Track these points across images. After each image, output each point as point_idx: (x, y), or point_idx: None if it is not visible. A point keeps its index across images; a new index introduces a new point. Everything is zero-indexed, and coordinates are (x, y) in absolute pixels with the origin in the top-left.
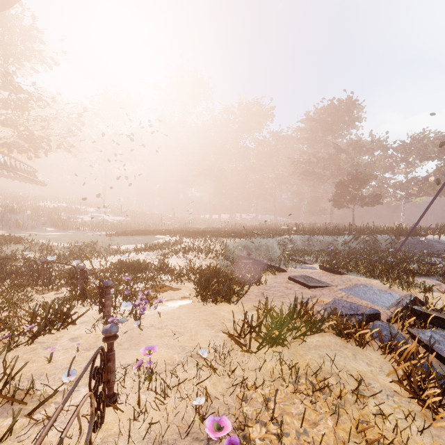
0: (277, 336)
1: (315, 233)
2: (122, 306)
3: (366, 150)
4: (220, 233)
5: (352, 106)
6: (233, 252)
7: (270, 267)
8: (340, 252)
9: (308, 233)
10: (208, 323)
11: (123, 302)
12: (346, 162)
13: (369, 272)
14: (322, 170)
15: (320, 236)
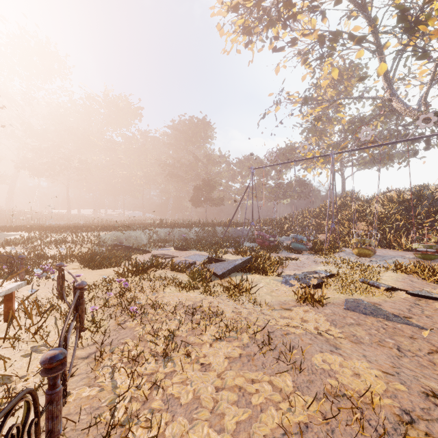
0: (142, 269)
1: (175, 227)
2: (35, 272)
3: (216, 162)
4: (90, 227)
5: (207, 126)
6: (107, 242)
7: (138, 250)
8: (191, 239)
9: (170, 226)
10: (100, 275)
11: (34, 269)
12: (202, 170)
13: (202, 248)
14: (185, 174)
15: (178, 228)
